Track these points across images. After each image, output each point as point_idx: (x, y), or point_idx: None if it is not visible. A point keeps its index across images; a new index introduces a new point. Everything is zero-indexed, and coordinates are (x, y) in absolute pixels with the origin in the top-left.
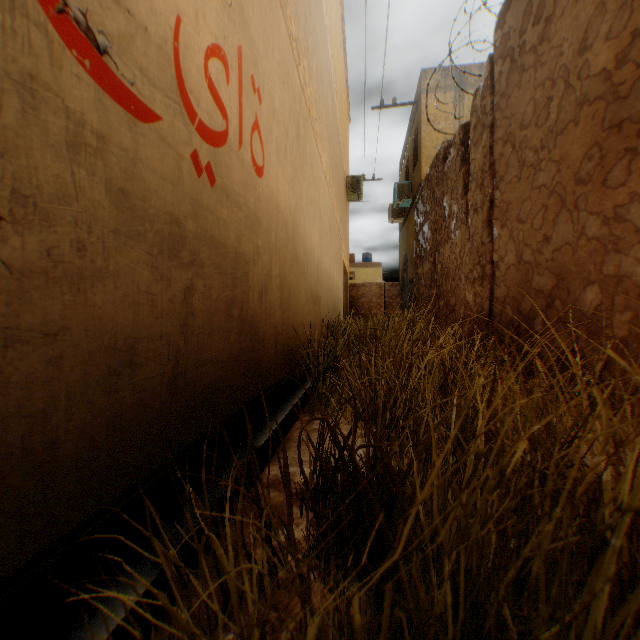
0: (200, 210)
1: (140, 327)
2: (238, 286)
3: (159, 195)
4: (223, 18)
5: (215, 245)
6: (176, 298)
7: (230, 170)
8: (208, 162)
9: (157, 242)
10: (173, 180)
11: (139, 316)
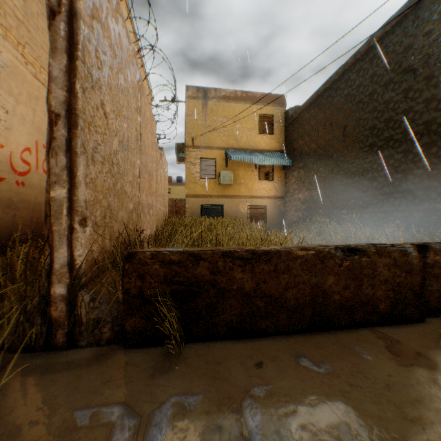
0: (20, 194)
1: (1, 224)
2: (37, 212)
3: (7, 195)
4: (30, 137)
5: (26, 202)
6: (12, 218)
7: (33, 178)
8: (23, 180)
9: (6, 205)
10: (11, 190)
11: (1, 222)
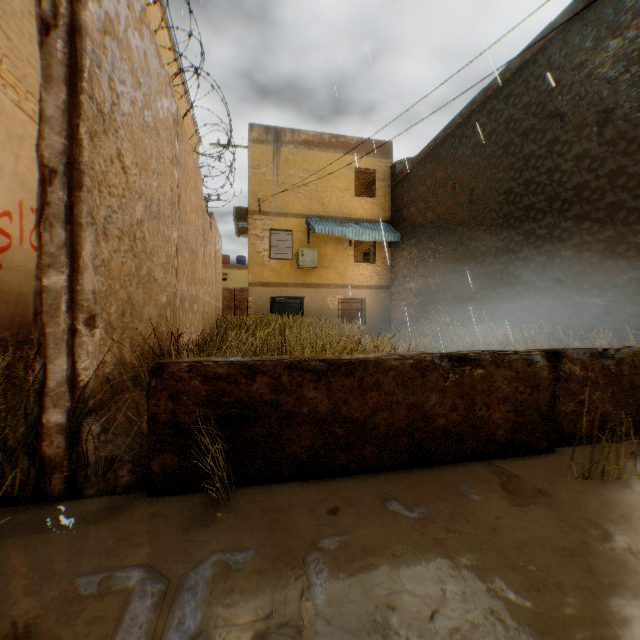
0: None
1: None
2: (21, 307)
3: None
4: (10, 195)
5: (4, 292)
6: None
7: (15, 257)
8: None
9: None
10: None
11: None
